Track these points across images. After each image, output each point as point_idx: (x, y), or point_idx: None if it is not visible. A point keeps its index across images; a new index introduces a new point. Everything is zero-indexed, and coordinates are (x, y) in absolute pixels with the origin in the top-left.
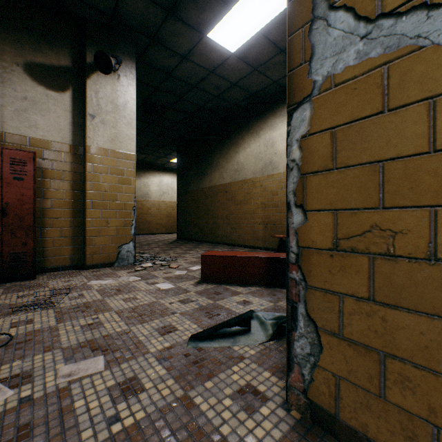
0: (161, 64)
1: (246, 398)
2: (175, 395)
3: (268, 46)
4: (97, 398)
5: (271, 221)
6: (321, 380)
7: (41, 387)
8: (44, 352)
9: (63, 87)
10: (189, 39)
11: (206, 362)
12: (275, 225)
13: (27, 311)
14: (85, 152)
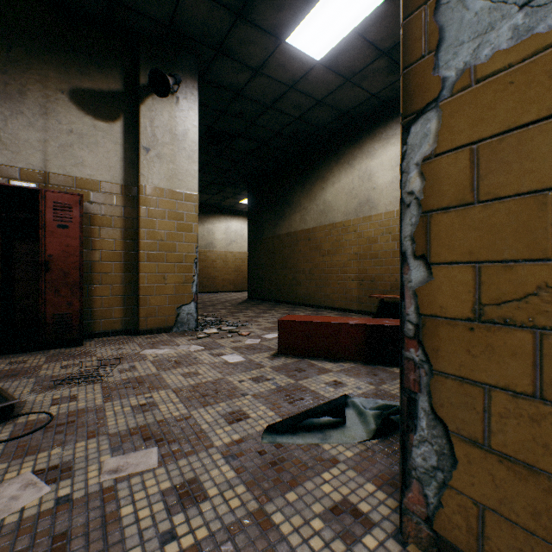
0: (229, 81)
1: (343, 521)
2: (246, 508)
3: (366, 49)
4: (148, 505)
5: (368, 276)
6: (454, 507)
7: (82, 485)
8: (88, 438)
9: (113, 116)
10: (263, 47)
11: (287, 465)
12: (374, 282)
13: (70, 385)
14: (139, 194)
